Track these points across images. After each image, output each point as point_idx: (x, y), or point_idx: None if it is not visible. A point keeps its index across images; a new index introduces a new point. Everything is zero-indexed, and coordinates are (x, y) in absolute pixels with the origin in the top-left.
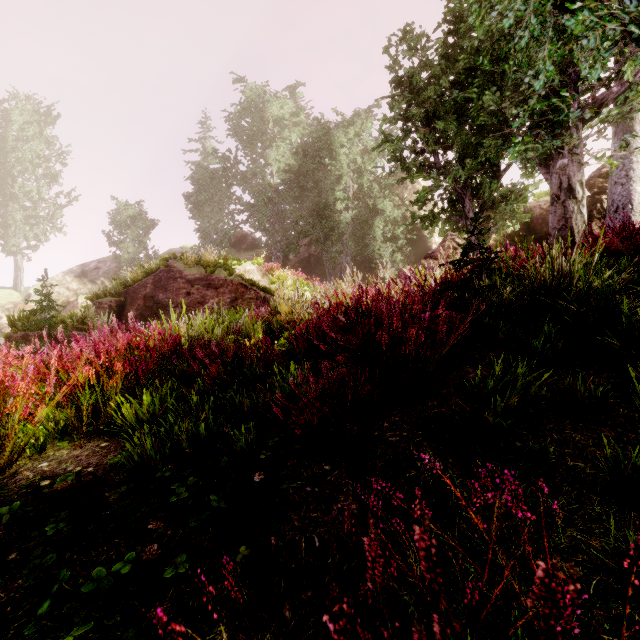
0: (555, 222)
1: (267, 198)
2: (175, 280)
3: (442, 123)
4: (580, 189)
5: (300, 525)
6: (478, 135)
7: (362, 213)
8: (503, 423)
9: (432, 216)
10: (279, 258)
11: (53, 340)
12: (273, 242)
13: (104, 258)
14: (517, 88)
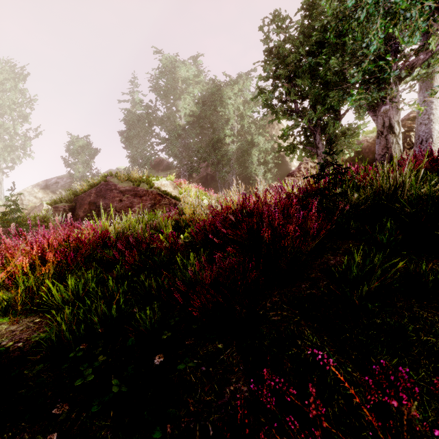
0: (380, 150)
1: (177, 134)
2: (111, 191)
3: (300, 80)
4: (397, 127)
5: (195, 410)
6: (325, 89)
7: (243, 145)
8: (369, 305)
9: (293, 146)
10: (186, 176)
11: (19, 234)
12: (181, 165)
13: (62, 175)
14: (353, 55)
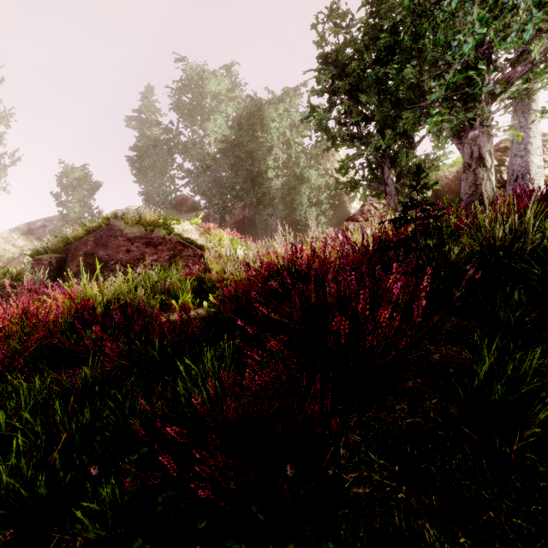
0: (467, 188)
1: (205, 165)
2: (115, 238)
3: (365, 96)
4: (489, 158)
5: None
6: (397, 108)
7: (290, 180)
8: (541, 469)
9: (354, 182)
10: (216, 219)
11: None
12: (211, 205)
13: (51, 217)
14: (433, 64)
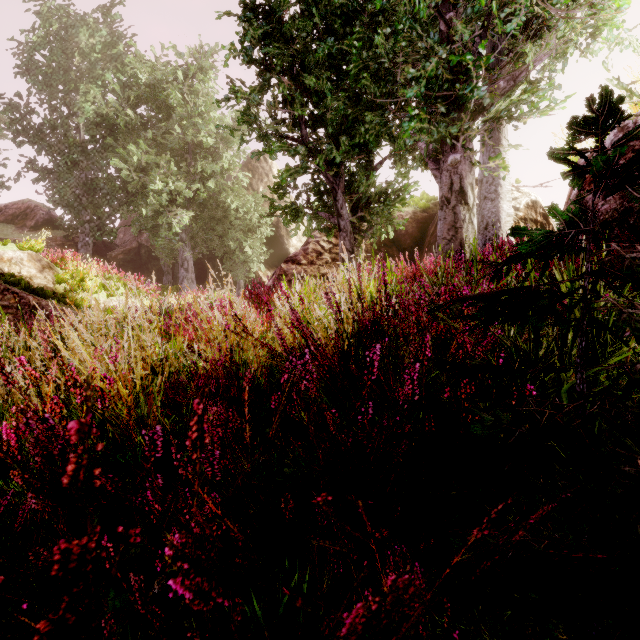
0: (445, 231)
1: (68, 158)
2: None
3: (313, 77)
4: (471, 194)
5: None
6: (356, 108)
7: (209, 200)
8: None
9: (296, 209)
10: (89, 245)
11: None
12: (79, 222)
13: None
14: None
